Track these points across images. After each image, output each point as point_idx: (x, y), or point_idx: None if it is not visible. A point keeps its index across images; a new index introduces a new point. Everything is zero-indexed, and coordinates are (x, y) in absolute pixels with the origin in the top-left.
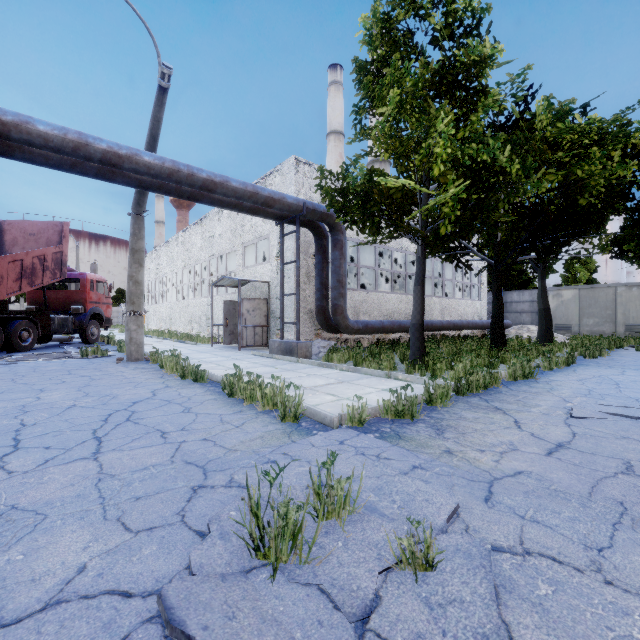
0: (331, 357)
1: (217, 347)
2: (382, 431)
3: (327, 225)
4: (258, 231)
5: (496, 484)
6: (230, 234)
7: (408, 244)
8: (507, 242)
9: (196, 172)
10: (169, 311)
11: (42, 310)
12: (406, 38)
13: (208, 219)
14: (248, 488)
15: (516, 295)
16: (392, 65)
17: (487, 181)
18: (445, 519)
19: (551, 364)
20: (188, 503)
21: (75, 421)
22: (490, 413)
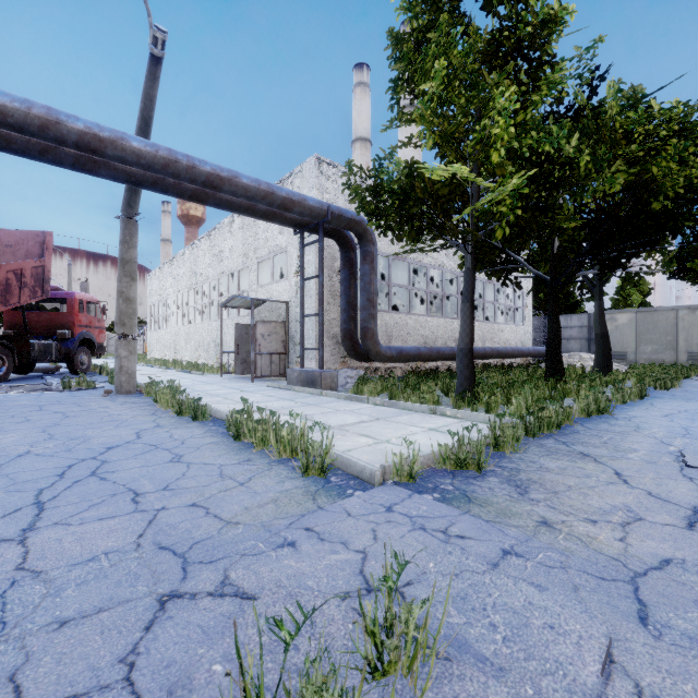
0: (361, 389)
1: (227, 378)
2: (442, 489)
3: (355, 234)
4: (274, 243)
5: (643, 585)
6: (242, 248)
7: (446, 260)
8: (563, 256)
9: (198, 164)
10: (174, 337)
11: (22, 335)
12: (452, 5)
13: (217, 232)
14: (238, 652)
15: (563, 320)
16: (438, 29)
17: (551, 175)
18: (598, 673)
19: (625, 396)
20: (146, 634)
21: (18, 476)
22: (578, 461)
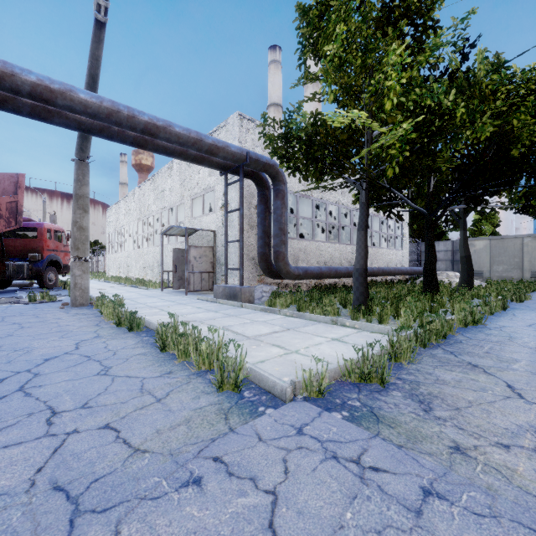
0: (274, 302)
1: (166, 292)
2: (350, 406)
3: (269, 176)
4: (205, 184)
5: None
6: (179, 188)
7: (341, 198)
8: (436, 194)
9: (137, 114)
10: (126, 259)
11: (1, 257)
12: None
13: (160, 175)
14: None
15: None
16: None
17: (433, 124)
18: None
19: (492, 308)
20: None
21: None
22: (469, 372)
